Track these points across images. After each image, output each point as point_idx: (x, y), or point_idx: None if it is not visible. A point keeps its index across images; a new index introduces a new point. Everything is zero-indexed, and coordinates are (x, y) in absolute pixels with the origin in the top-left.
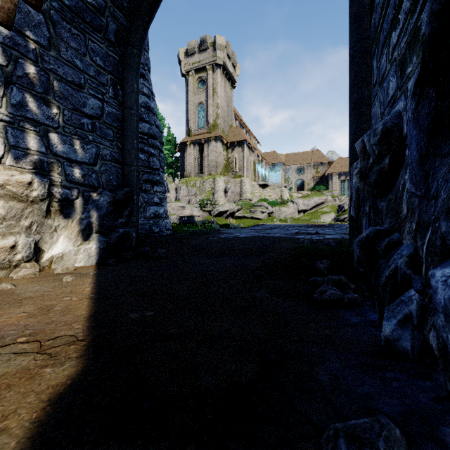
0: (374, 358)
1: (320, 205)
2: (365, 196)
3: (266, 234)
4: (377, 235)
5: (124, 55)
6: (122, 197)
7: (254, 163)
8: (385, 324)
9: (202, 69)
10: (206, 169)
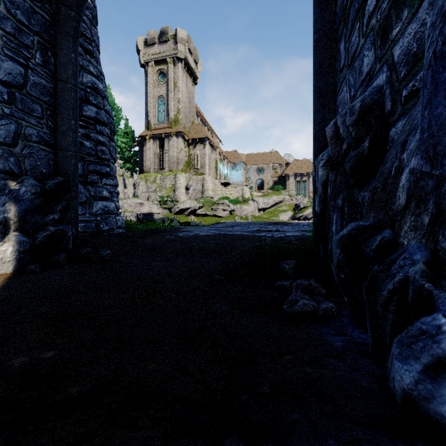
0: (397, 438)
1: (278, 204)
2: (338, 187)
3: (228, 232)
4: (362, 233)
5: (58, 16)
6: (54, 187)
7: (216, 161)
8: (400, 368)
9: (162, 61)
10: (167, 165)
